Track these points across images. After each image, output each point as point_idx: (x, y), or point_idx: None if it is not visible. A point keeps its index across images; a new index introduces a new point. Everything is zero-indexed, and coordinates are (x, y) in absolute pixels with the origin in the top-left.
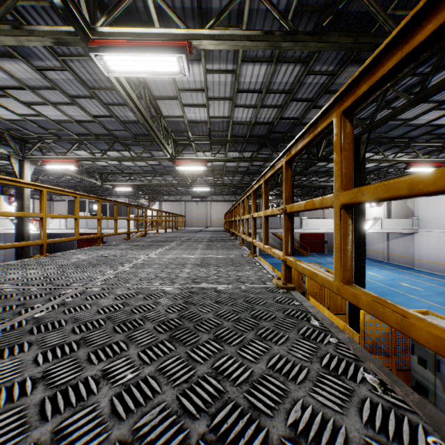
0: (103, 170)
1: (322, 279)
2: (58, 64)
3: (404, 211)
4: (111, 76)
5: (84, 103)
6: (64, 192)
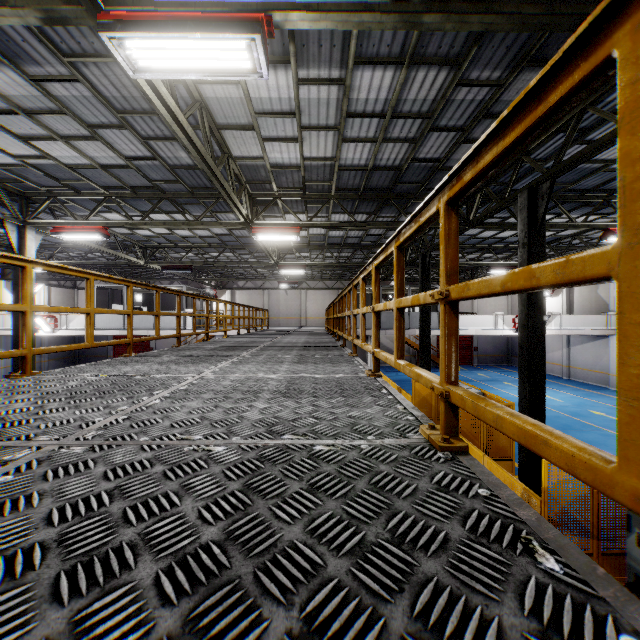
0: (148, 242)
1: (568, 456)
2: (64, 71)
3: (593, 303)
4: (140, 78)
5: (111, 137)
6: (66, 270)
